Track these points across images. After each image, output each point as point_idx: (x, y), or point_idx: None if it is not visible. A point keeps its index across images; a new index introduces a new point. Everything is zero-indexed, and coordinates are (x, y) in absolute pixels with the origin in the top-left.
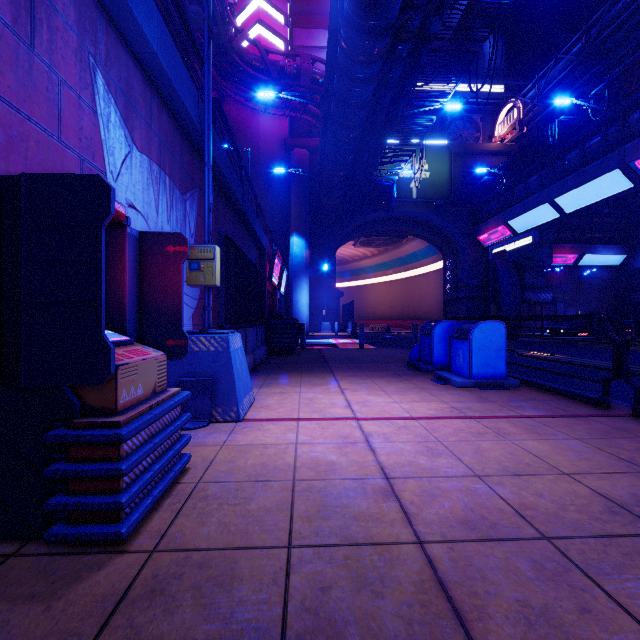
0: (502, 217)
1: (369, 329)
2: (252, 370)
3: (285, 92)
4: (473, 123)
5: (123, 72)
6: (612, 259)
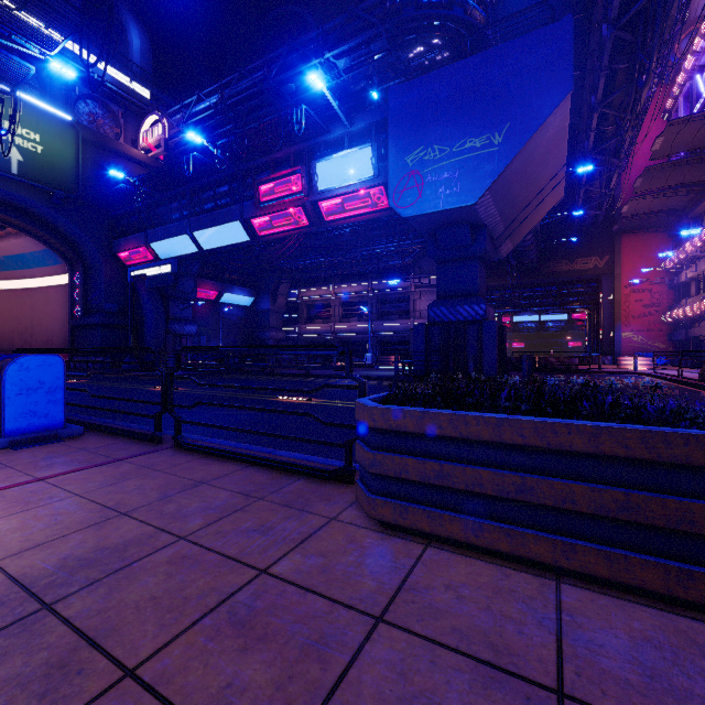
0: (144, 237)
1: None
2: None
3: None
4: (113, 114)
5: None
6: (245, 300)
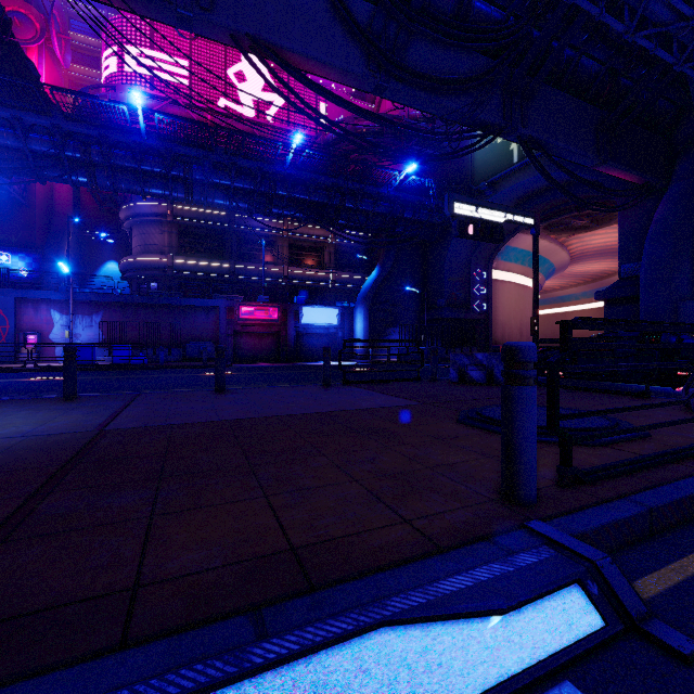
0: None
1: None
2: None
3: None
4: None
5: (60, 305)
6: None
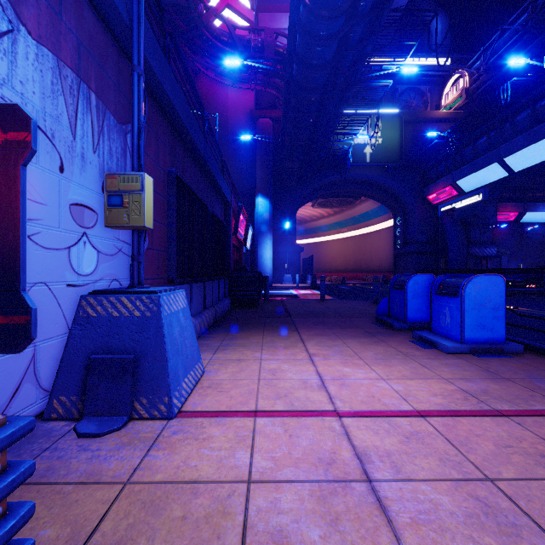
0: (450, 178)
1: (326, 281)
2: (212, 326)
3: (250, 59)
4: (421, 94)
5: None
6: None
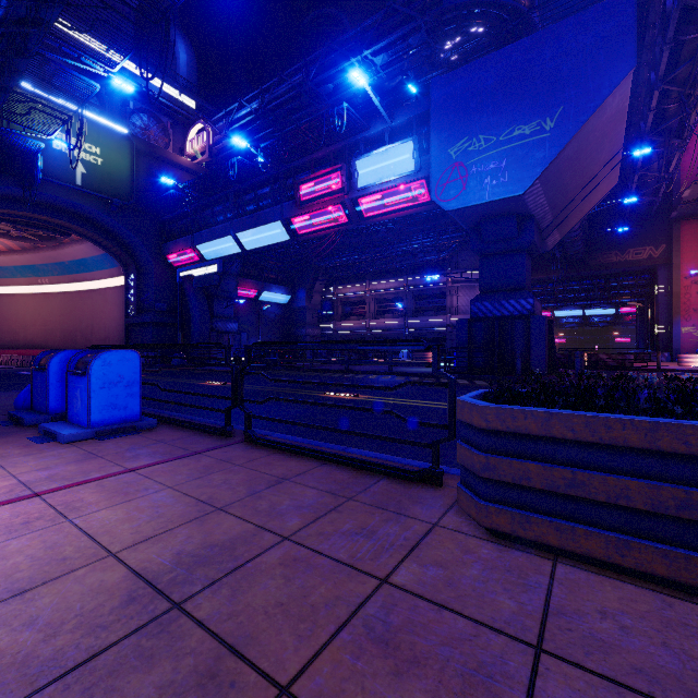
0: (191, 239)
1: None
2: None
3: None
4: (162, 125)
5: None
6: (282, 298)
